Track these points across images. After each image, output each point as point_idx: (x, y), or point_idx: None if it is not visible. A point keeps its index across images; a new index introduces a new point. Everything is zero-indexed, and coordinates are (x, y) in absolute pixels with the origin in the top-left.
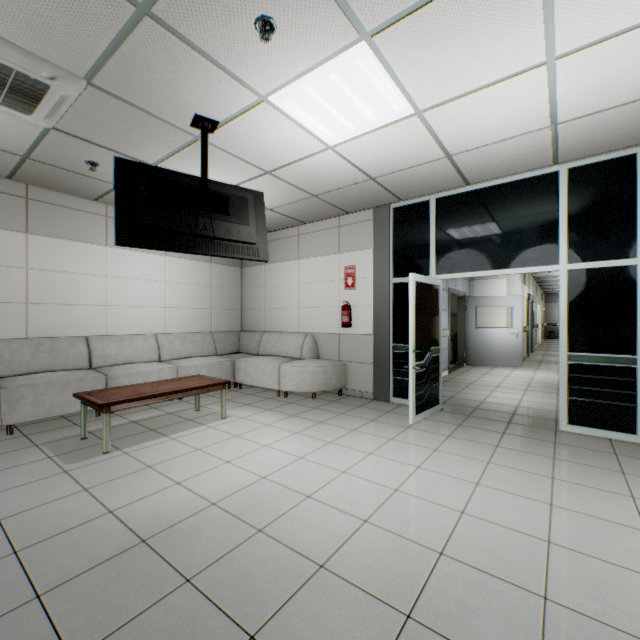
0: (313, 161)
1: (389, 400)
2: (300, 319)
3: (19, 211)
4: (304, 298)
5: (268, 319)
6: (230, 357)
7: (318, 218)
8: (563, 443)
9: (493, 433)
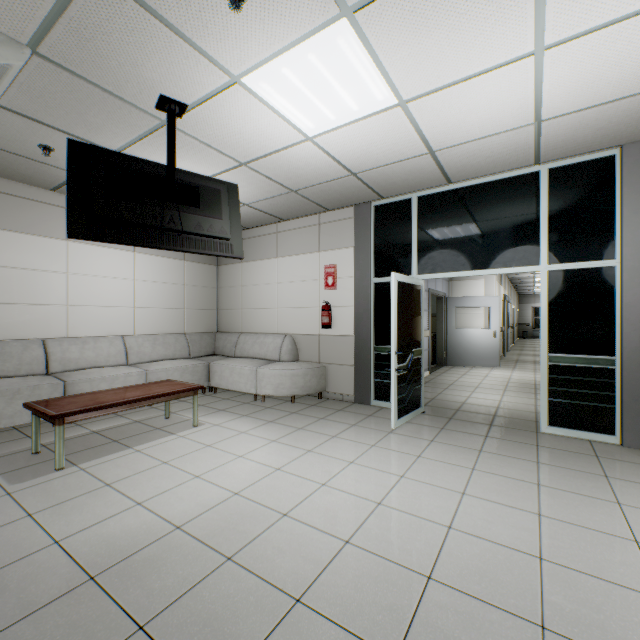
0: (291, 153)
1: (370, 403)
2: (279, 320)
3: None
4: (283, 298)
5: (245, 320)
6: (205, 360)
7: (297, 215)
8: (545, 446)
9: (476, 437)
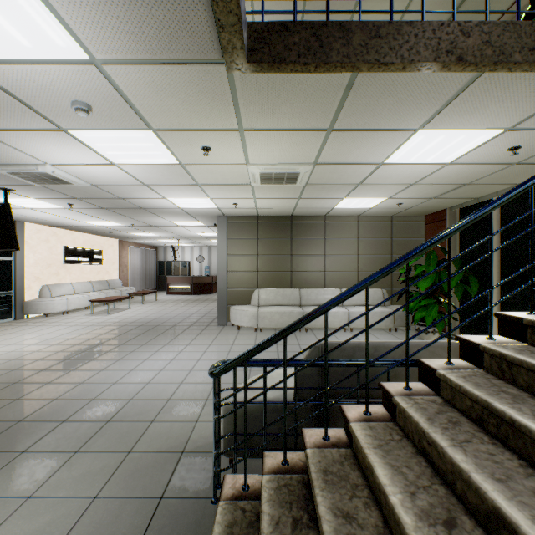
0: None
1: None
2: None
3: None
4: None
5: None
6: None
7: None
8: (10, 324)
9: None
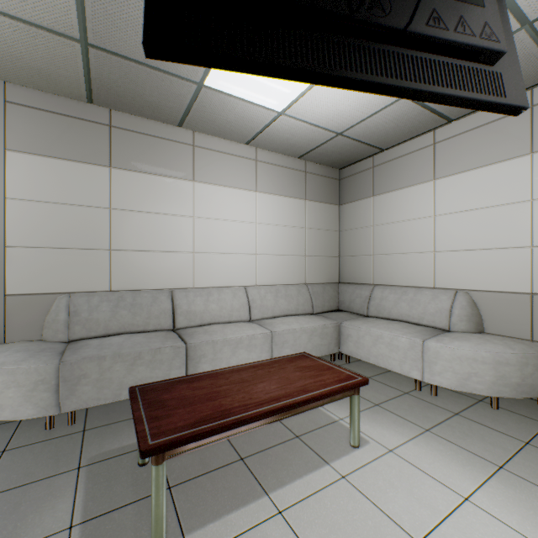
0: None
1: None
2: (437, 268)
3: (102, 141)
4: (446, 236)
5: (378, 268)
6: (331, 317)
7: None
8: None
9: None
